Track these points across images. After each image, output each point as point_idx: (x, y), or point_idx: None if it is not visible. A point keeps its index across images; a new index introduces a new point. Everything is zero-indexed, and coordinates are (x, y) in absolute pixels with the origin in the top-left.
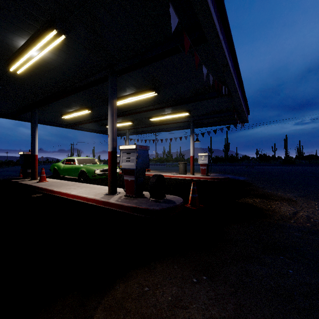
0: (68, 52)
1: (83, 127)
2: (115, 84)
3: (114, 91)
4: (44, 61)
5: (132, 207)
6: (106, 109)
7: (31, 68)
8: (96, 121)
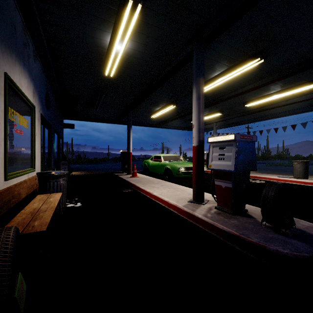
0: (148, 33)
1: (170, 125)
2: (202, 57)
3: (201, 66)
4: (128, 56)
5: (230, 234)
6: (191, 101)
7: (121, 68)
8: (181, 116)
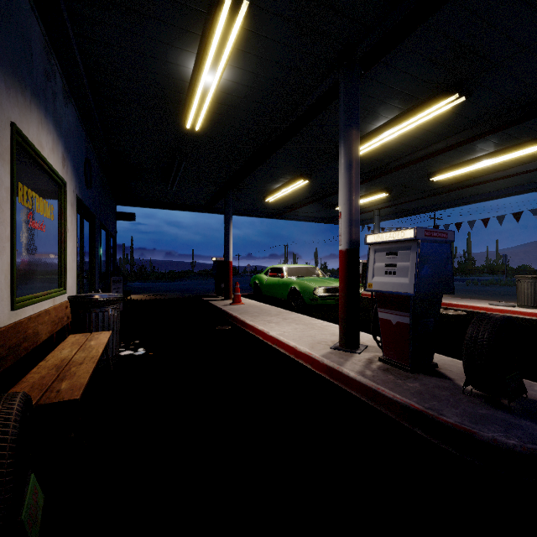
0: (260, 52)
1: (298, 214)
2: (355, 93)
3: (354, 110)
4: (226, 94)
5: (408, 408)
6: (336, 172)
7: (213, 116)
8: (318, 199)
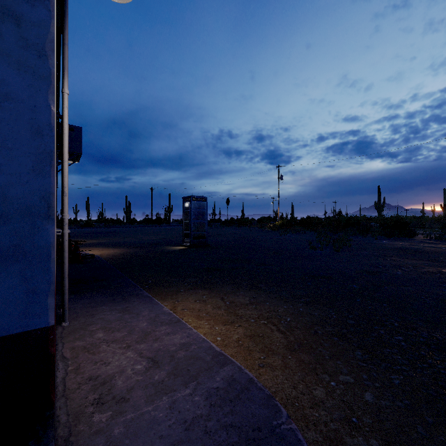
0: None
1: None
2: None
3: None
4: None
5: None
6: None
7: None
8: None
